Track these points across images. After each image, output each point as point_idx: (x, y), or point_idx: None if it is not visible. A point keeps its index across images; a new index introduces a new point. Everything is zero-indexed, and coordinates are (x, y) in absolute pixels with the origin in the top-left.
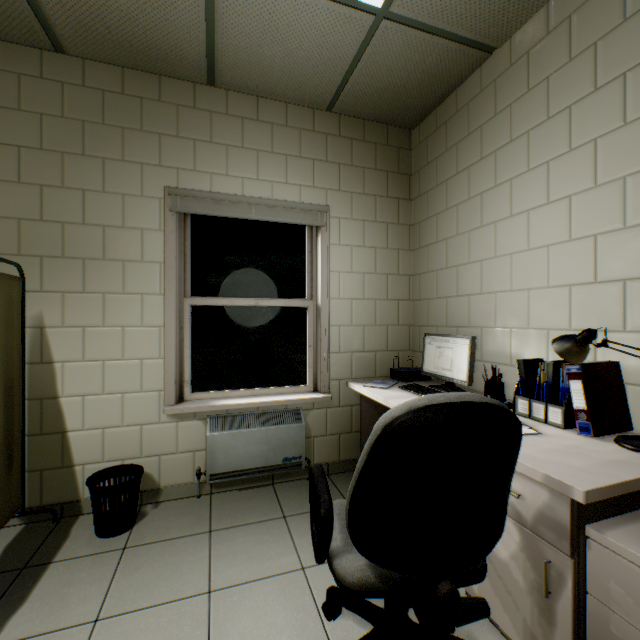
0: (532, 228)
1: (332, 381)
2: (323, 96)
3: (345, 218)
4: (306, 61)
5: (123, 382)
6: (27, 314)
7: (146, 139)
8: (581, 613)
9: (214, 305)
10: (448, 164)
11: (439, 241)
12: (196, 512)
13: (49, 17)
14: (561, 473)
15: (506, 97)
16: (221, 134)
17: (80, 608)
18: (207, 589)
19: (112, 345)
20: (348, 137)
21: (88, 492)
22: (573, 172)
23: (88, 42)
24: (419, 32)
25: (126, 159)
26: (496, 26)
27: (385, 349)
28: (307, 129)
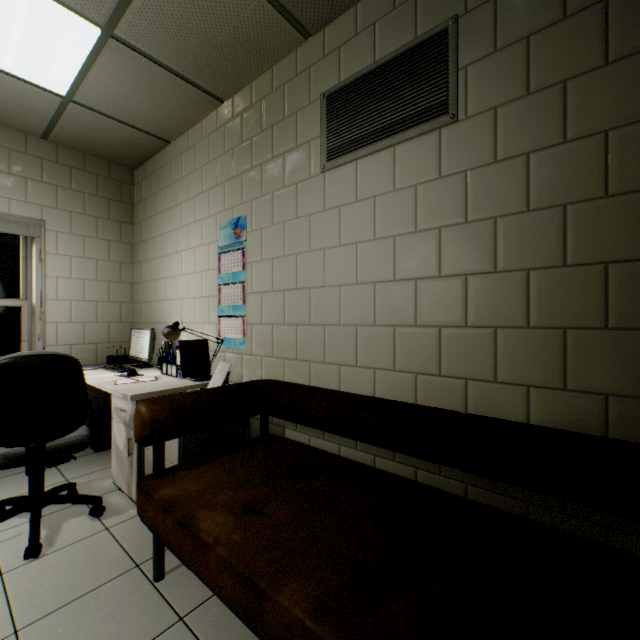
0: (185, 262)
1: None
2: (34, 129)
3: (64, 232)
4: (5, 103)
5: None
6: None
7: None
8: (144, 458)
9: None
10: (153, 206)
11: (149, 260)
12: None
13: None
14: (132, 391)
15: (176, 176)
16: None
17: None
18: None
19: None
20: (68, 165)
21: None
22: (197, 234)
23: None
24: (106, 117)
25: None
26: (163, 131)
27: (108, 341)
28: (19, 150)
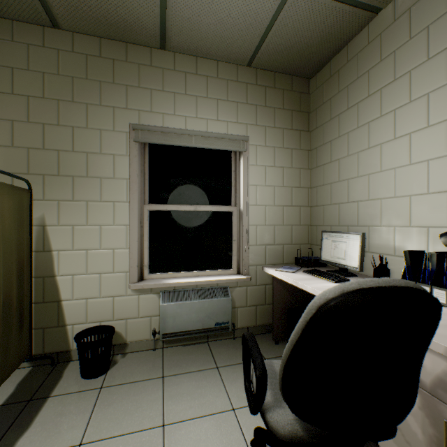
0: (413, 147)
1: (251, 266)
2: (245, 54)
3: (260, 145)
4: (233, 26)
5: (100, 265)
6: (33, 216)
7: (116, 89)
8: None
9: (165, 210)
10: (340, 102)
11: (333, 161)
12: (152, 361)
13: (48, 0)
14: None
15: (390, 46)
16: (170, 85)
17: (68, 434)
18: (161, 423)
19: (93, 239)
20: (263, 85)
21: (76, 345)
22: None
23: (76, 19)
24: None
25: (102, 104)
26: None
27: (290, 243)
28: (232, 80)
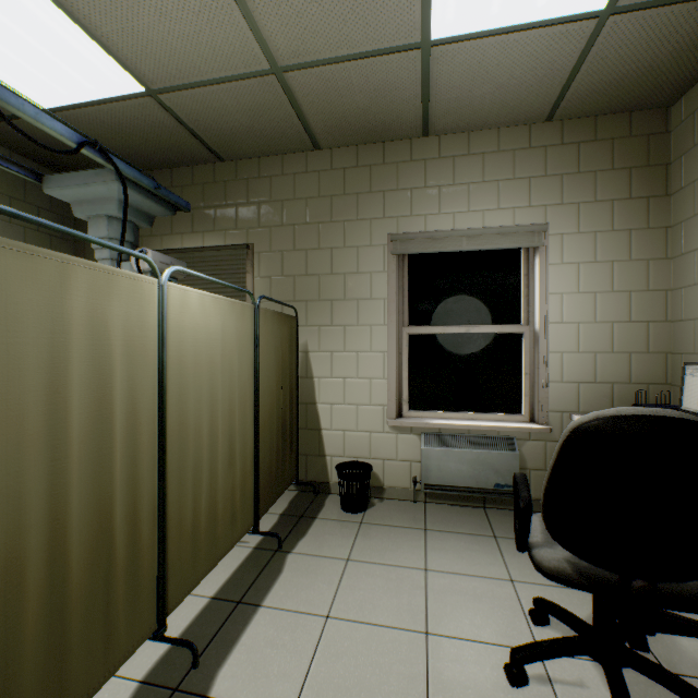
0: None
1: (552, 413)
2: (540, 110)
3: (569, 233)
4: (518, 86)
5: (357, 396)
6: (298, 342)
7: (373, 198)
8: None
9: (427, 333)
10: None
11: None
12: (413, 512)
13: (313, 130)
14: None
15: None
16: (434, 177)
17: (337, 549)
18: (424, 567)
19: (349, 366)
20: (573, 142)
21: (334, 478)
22: None
23: (335, 137)
24: (663, 8)
25: (359, 218)
26: None
27: (626, 381)
28: (521, 148)
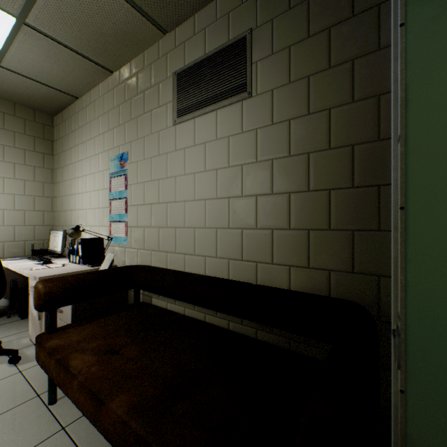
0: (88, 183)
1: None
2: None
3: None
4: None
5: None
6: None
7: None
8: None
9: None
10: (67, 142)
11: (64, 181)
12: None
13: None
14: (41, 274)
15: (82, 122)
16: None
17: None
18: None
19: None
20: (1, 111)
21: None
22: (96, 164)
23: None
24: (28, 79)
25: None
26: (72, 90)
27: (33, 239)
28: None
